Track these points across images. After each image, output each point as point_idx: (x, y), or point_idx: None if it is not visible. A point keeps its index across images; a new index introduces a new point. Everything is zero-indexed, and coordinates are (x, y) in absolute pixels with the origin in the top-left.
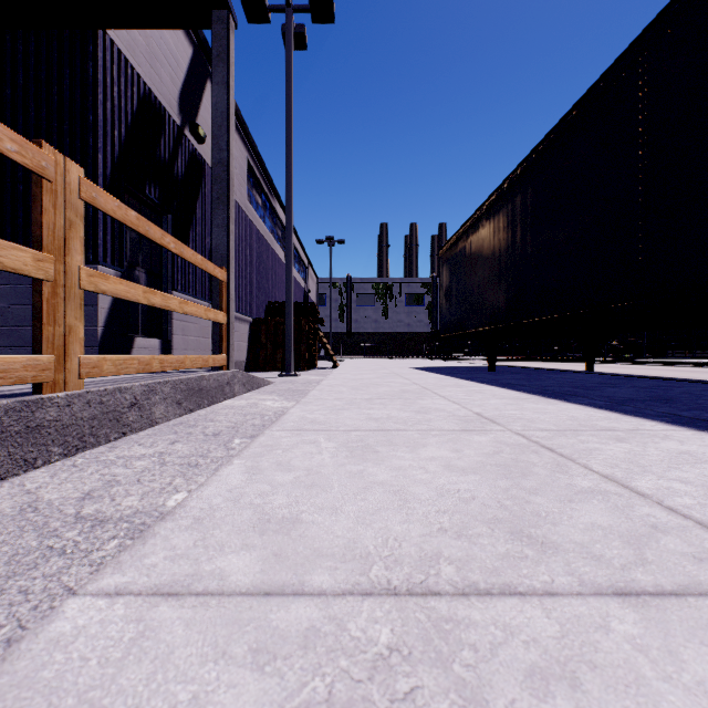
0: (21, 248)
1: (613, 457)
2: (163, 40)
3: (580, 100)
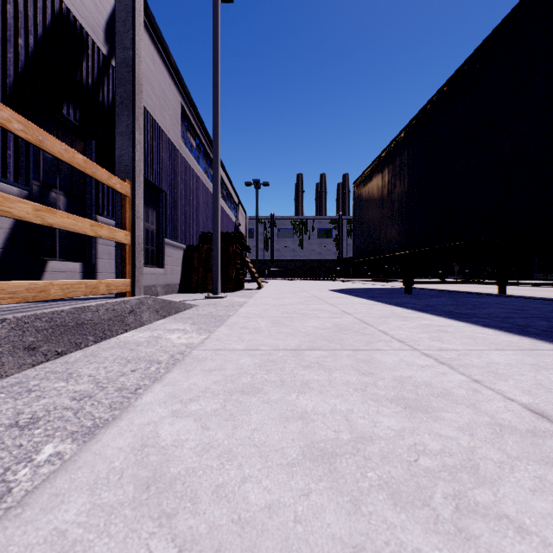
0: None
1: None
2: None
3: None
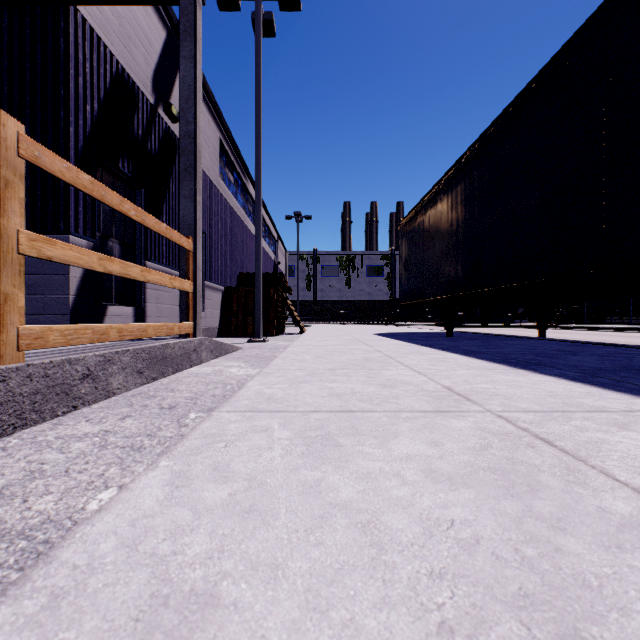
0: None
1: (630, 455)
2: (136, 22)
3: (539, 72)
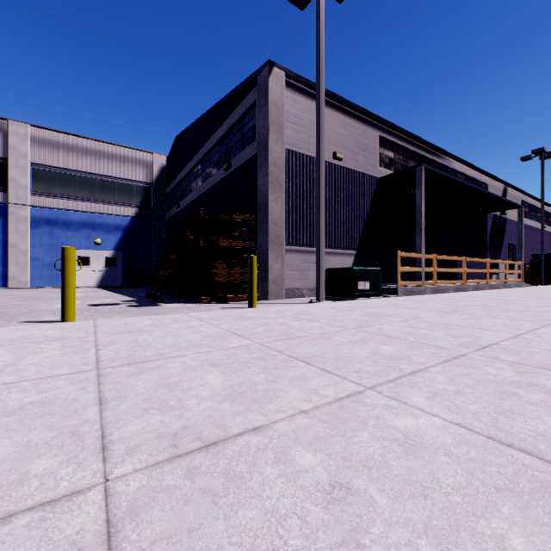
0: (505, 270)
1: None
2: None
3: None
